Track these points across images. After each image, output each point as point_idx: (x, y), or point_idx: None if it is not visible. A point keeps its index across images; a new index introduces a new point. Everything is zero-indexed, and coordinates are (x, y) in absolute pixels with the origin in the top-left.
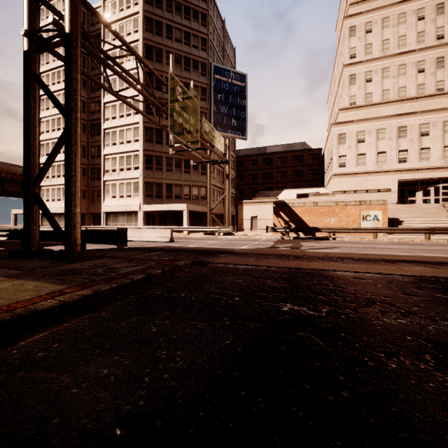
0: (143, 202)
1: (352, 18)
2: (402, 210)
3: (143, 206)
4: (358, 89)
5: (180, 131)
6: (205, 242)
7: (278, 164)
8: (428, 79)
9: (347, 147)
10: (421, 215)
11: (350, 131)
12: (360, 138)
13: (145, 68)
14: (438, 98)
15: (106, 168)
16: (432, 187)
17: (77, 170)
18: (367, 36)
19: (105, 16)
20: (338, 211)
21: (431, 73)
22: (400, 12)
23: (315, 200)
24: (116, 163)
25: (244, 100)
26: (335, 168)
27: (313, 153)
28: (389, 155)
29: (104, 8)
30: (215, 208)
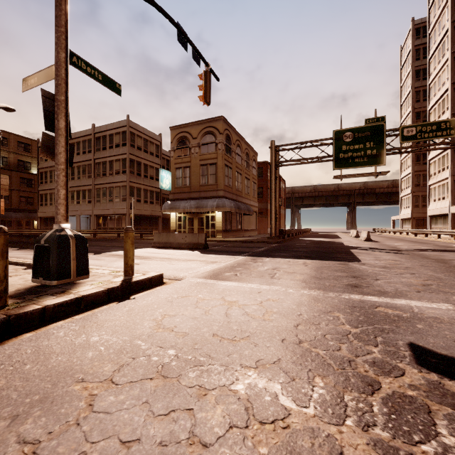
0: (451, 203)
1: None
2: None
3: (450, 207)
4: None
5: (349, 163)
6: (383, 243)
7: None
8: None
9: None
10: None
11: None
12: None
13: (454, 53)
14: None
15: (430, 173)
16: None
17: (272, 209)
18: None
19: (429, 26)
20: None
21: None
22: None
23: None
24: (435, 166)
25: None
26: None
27: None
28: None
29: (429, 19)
30: None
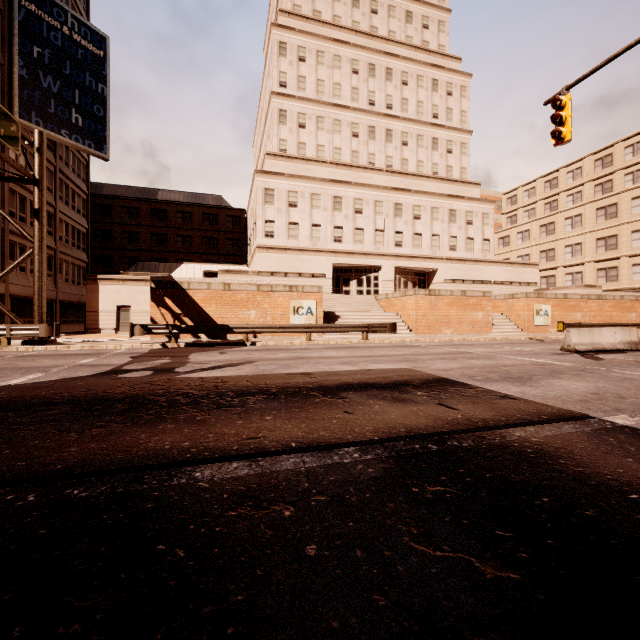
0: None
1: (282, 30)
2: (338, 302)
3: None
4: (289, 132)
5: None
6: None
7: (179, 221)
8: (361, 147)
9: (276, 209)
10: (357, 309)
11: (280, 187)
12: (292, 200)
13: None
14: (370, 173)
15: None
16: (366, 277)
17: None
18: (300, 65)
19: None
20: (261, 300)
21: (364, 141)
22: (335, 52)
23: (226, 280)
24: None
25: (102, 84)
26: (261, 237)
27: (233, 215)
28: (324, 230)
29: None
30: (27, 287)
